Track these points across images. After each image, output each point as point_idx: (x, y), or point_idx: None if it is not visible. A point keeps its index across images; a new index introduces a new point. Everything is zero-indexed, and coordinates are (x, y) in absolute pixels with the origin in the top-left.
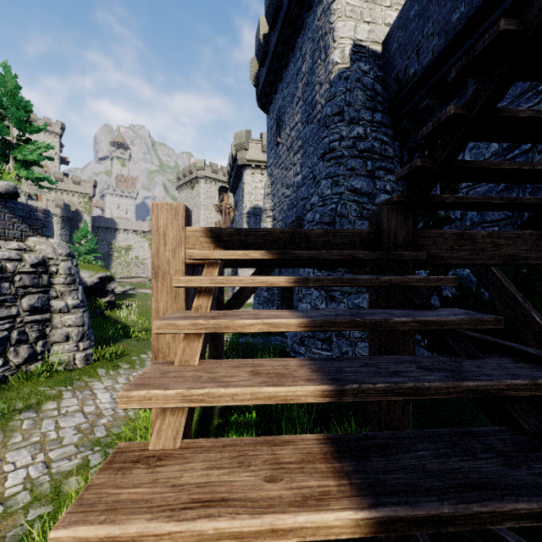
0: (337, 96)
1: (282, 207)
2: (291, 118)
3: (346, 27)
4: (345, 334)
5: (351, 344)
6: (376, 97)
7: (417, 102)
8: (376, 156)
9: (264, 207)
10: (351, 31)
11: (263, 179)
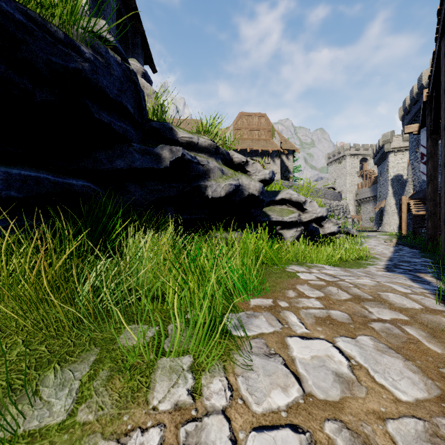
0: None
1: (419, 181)
2: None
3: None
4: None
5: None
6: None
7: None
8: None
9: (407, 180)
10: None
11: (403, 157)
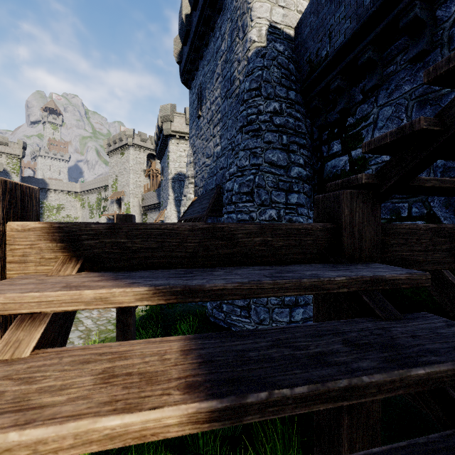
0: (255, 72)
1: (203, 174)
2: (211, 93)
3: (263, 8)
4: (263, 302)
5: (268, 311)
6: (290, 77)
7: (328, 83)
8: (290, 131)
9: (187, 174)
10: (268, 13)
11: (187, 148)
